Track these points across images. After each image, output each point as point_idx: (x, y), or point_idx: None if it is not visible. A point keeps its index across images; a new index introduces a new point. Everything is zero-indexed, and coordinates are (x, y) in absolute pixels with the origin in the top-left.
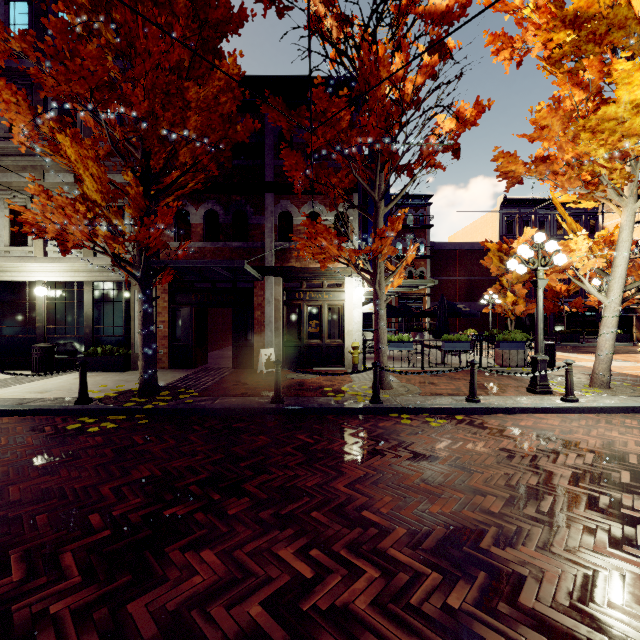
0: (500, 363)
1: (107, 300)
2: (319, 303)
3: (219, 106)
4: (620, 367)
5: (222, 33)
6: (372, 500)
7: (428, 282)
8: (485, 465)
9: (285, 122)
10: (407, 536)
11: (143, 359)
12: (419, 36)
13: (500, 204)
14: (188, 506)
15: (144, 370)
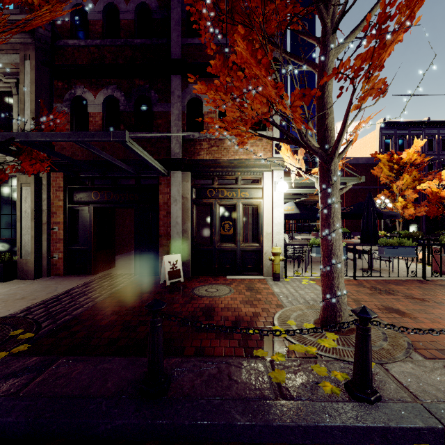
0: (443, 271)
1: None
2: (233, 202)
3: None
4: None
5: None
6: None
7: (353, 179)
8: None
9: None
10: None
11: None
12: None
13: (380, 126)
14: None
15: None
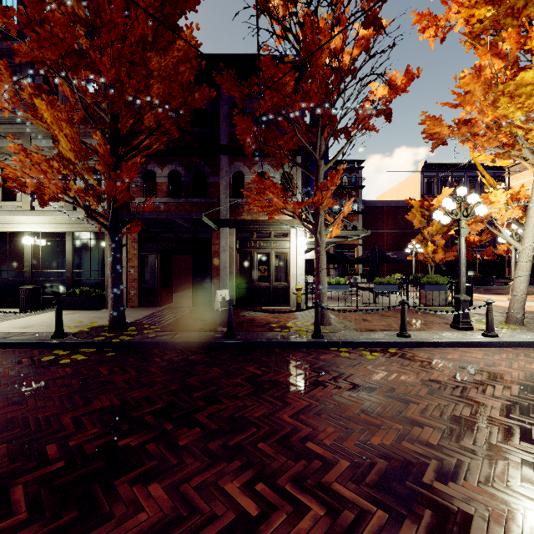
0: (424, 303)
1: (85, 248)
2: (267, 251)
3: (178, 75)
4: (529, 306)
5: (181, 10)
6: (315, 431)
7: (361, 233)
8: (419, 396)
9: (237, 91)
10: (350, 469)
11: (112, 298)
12: (355, 12)
13: (421, 168)
14: (141, 436)
15: (113, 308)
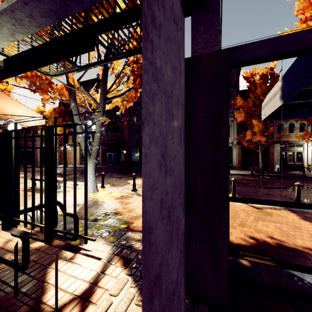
0: None
1: None
2: (293, 151)
3: None
4: None
5: None
6: None
7: None
8: None
9: None
10: None
11: (262, 165)
12: None
13: None
14: None
15: (262, 168)
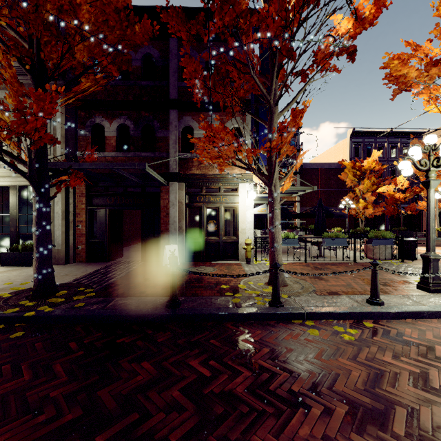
0: (370, 256)
1: (30, 202)
2: (217, 205)
3: None
4: None
5: None
6: None
7: (308, 188)
8: None
9: (184, 31)
10: None
11: (37, 259)
12: None
13: (350, 135)
14: None
15: (38, 270)
